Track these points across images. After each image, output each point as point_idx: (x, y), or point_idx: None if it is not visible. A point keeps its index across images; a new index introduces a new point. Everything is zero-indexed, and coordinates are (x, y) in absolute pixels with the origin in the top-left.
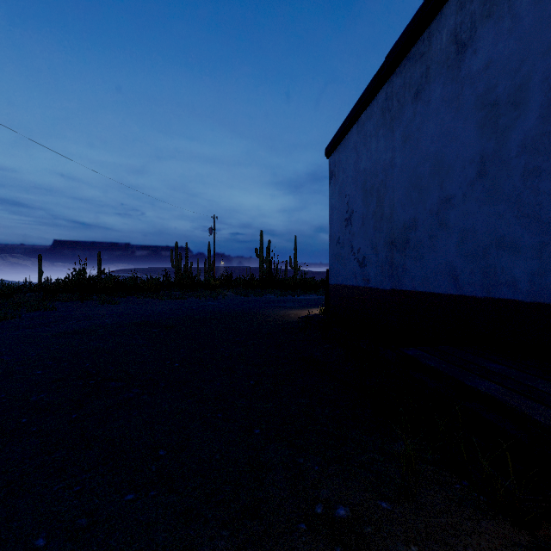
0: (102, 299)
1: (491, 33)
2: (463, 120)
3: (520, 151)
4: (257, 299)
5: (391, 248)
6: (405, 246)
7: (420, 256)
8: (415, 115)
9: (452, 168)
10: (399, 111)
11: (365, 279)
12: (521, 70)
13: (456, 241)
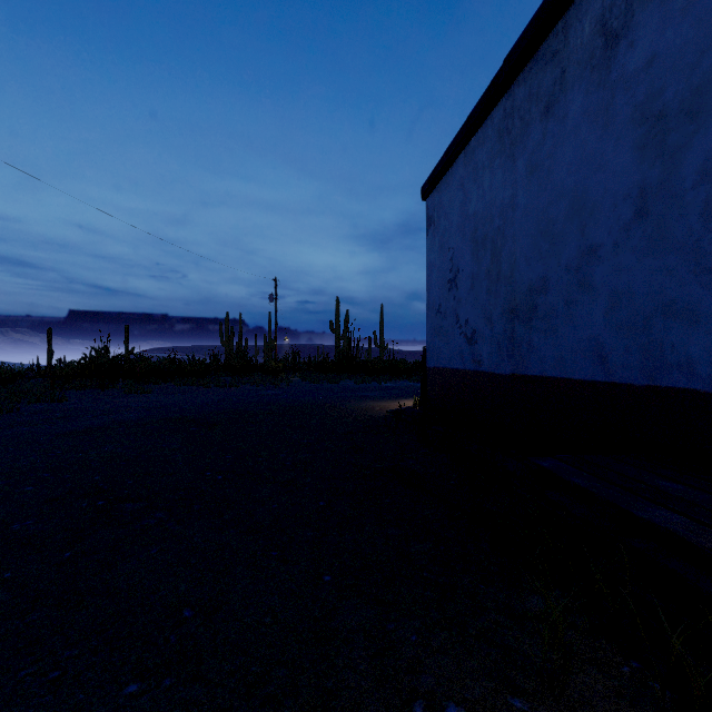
0: (129, 386)
1: (655, 16)
2: (614, 139)
3: (699, 180)
4: (332, 386)
5: (511, 318)
6: (530, 316)
7: (552, 328)
8: (545, 137)
9: (598, 207)
10: (523, 132)
11: (475, 360)
12: (700, 65)
13: (604, 308)
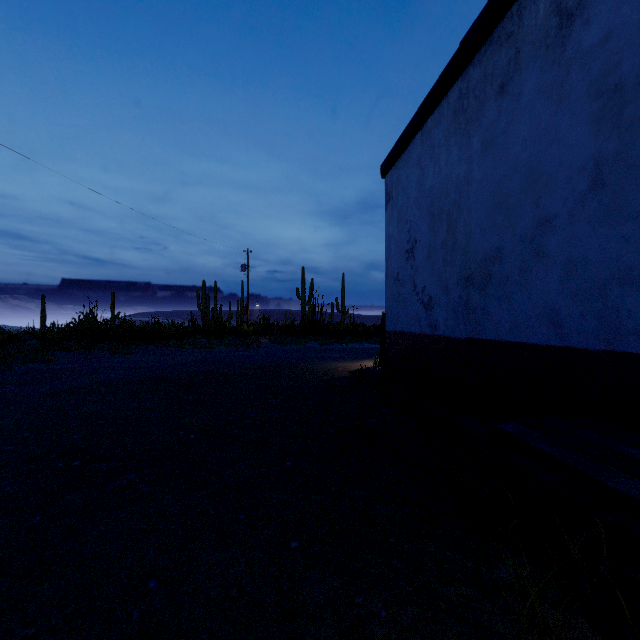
0: (114, 348)
1: None
2: (569, 114)
3: None
4: (298, 348)
5: (466, 286)
6: (485, 283)
7: (507, 295)
8: (500, 115)
9: (553, 179)
10: (478, 111)
11: (432, 325)
12: None
13: (559, 275)
